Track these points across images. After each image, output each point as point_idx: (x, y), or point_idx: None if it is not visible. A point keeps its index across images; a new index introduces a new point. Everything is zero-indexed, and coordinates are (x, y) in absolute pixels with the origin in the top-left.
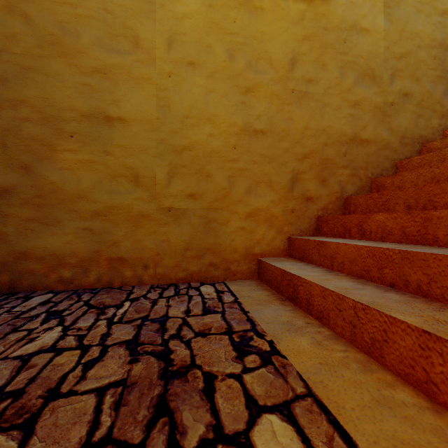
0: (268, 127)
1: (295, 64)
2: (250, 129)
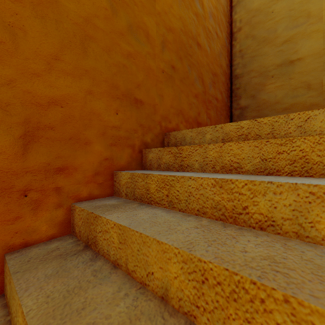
0: None
1: None
2: None
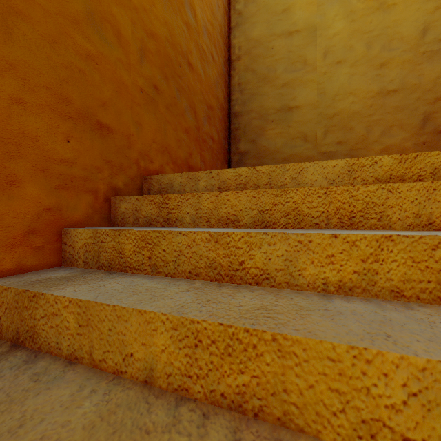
0: (400, 86)
1: (426, 32)
2: (384, 92)
